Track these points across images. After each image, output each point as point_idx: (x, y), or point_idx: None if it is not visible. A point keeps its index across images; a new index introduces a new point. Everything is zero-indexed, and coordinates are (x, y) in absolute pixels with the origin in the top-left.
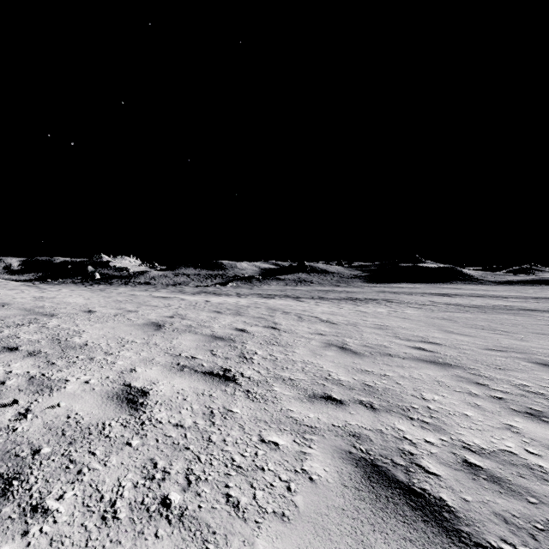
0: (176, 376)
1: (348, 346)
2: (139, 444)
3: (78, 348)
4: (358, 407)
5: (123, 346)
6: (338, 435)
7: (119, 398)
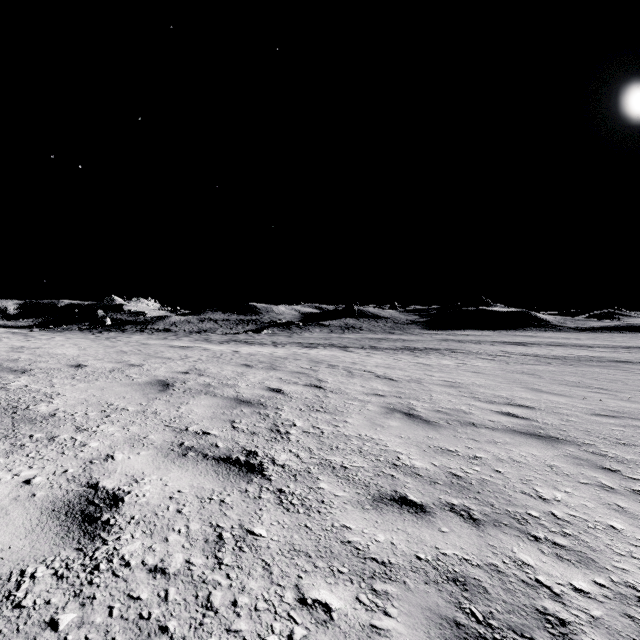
0: (173, 465)
1: (416, 413)
2: (72, 624)
3: (38, 421)
4: (451, 517)
5: (106, 417)
6: (429, 580)
7: (70, 512)
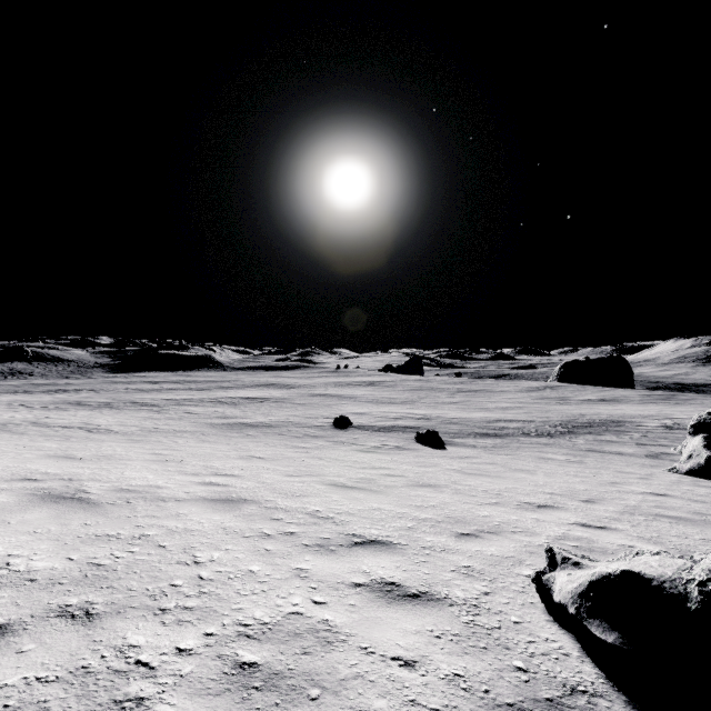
0: None
1: None
2: None
3: None
4: None
5: None
6: None
7: None
